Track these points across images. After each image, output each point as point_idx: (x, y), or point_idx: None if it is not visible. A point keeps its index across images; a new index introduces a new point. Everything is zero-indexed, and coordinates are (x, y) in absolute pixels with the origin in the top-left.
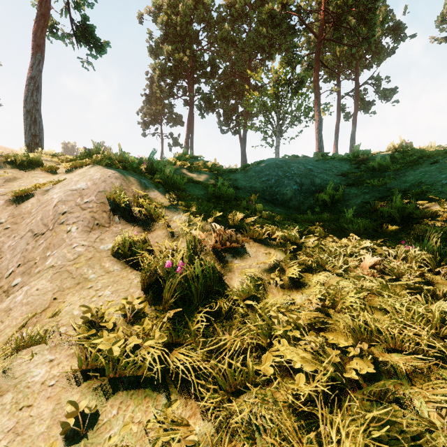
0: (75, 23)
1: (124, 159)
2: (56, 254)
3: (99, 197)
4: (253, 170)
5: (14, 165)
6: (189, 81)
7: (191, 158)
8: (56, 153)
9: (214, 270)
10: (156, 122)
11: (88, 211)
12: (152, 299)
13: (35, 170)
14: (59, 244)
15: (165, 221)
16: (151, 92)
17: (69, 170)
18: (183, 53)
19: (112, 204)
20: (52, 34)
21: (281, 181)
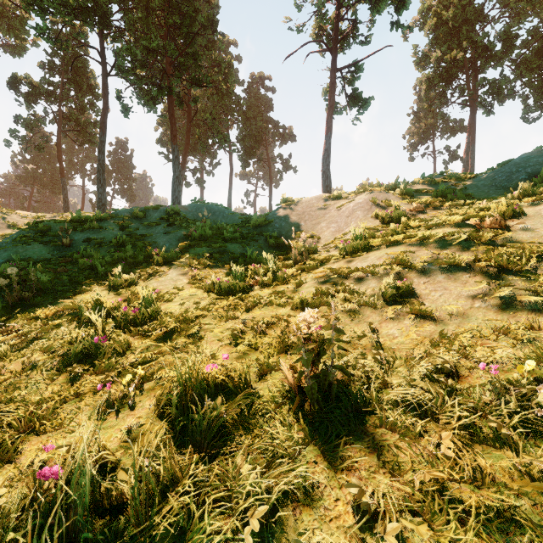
0: (348, 96)
1: (379, 186)
2: (354, 219)
3: (367, 202)
4: (492, 171)
5: (332, 199)
6: (468, 76)
7: (439, 175)
8: (344, 192)
9: (404, 214)
10: (425, 140)
11: (363, 207)
12: (382, 223)
13: (340, 200)
14: (355, 217)
15: (393, 207)
16: (419, 107)
17: (353, 197)
18: (458, 47)
19: (372, 204)
20: (335, 113)
21: (510, 175)
